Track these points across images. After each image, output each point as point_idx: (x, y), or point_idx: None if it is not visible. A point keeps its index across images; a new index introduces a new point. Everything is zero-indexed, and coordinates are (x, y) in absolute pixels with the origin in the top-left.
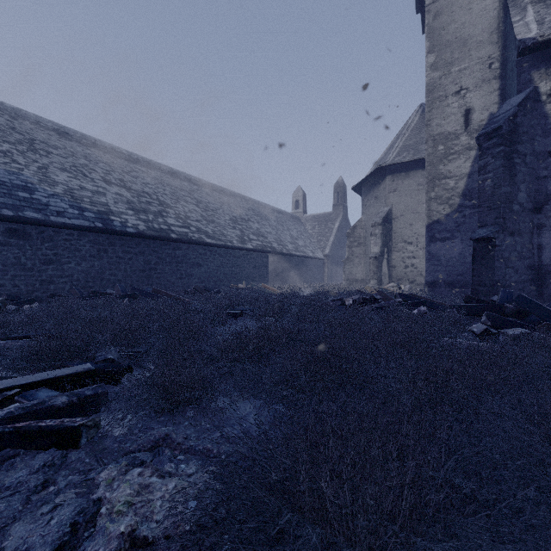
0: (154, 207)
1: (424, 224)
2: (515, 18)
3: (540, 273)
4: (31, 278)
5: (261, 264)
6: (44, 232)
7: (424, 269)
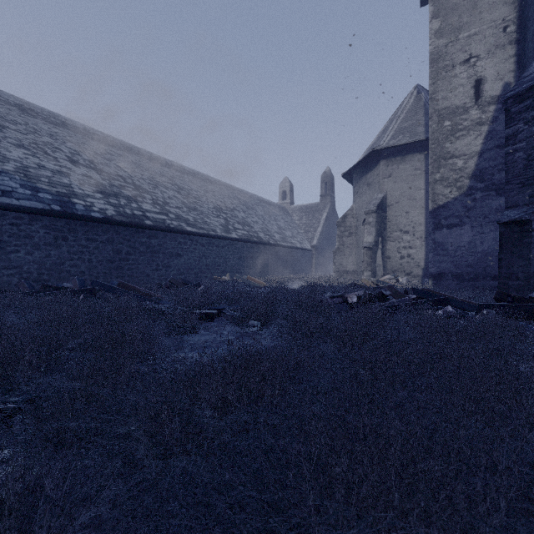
0: (128, 191)
1: (421, 211)
2: None
3: None
4: None
5: (246, 255)
6: None
7: (422, 259)
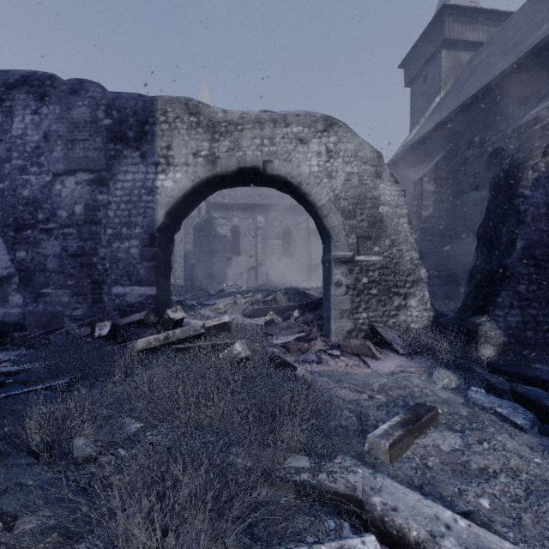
0: None
1: None
2: None
3: (212, 275)
4: None
5: None
6: None
7: None
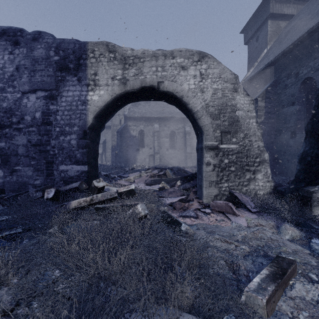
0: None
1: None
2: (126, 106)
3: (128, 159)
4: None
5: None
6: None
7: None
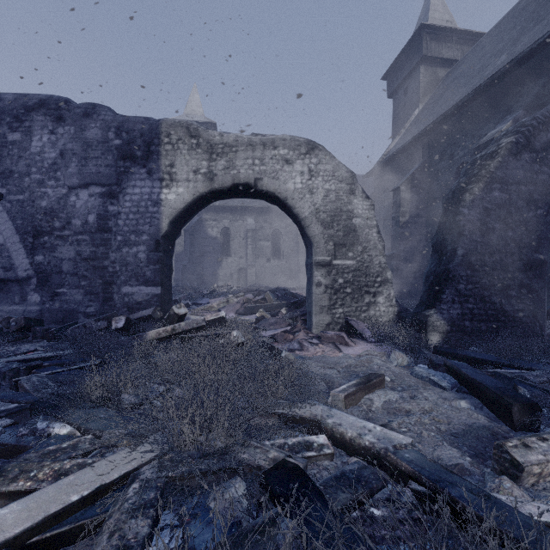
0: None
1: None
2: None
3: (203, 276)
4: None
5: None
6: None
7: None
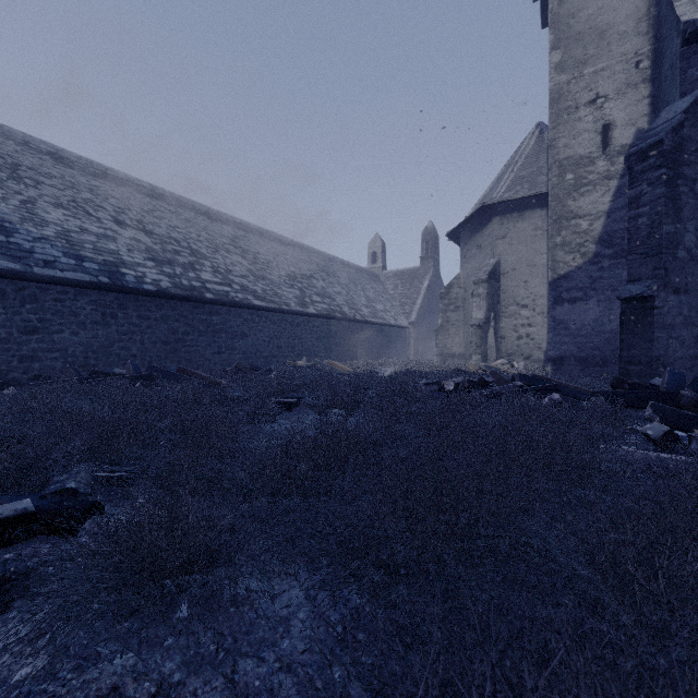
0: (184, 257)
1: (543, 281)
2: None
3: None
4: (5, 353)
5: (327, 334)
6: (25, 288)
7: (544, 340)
